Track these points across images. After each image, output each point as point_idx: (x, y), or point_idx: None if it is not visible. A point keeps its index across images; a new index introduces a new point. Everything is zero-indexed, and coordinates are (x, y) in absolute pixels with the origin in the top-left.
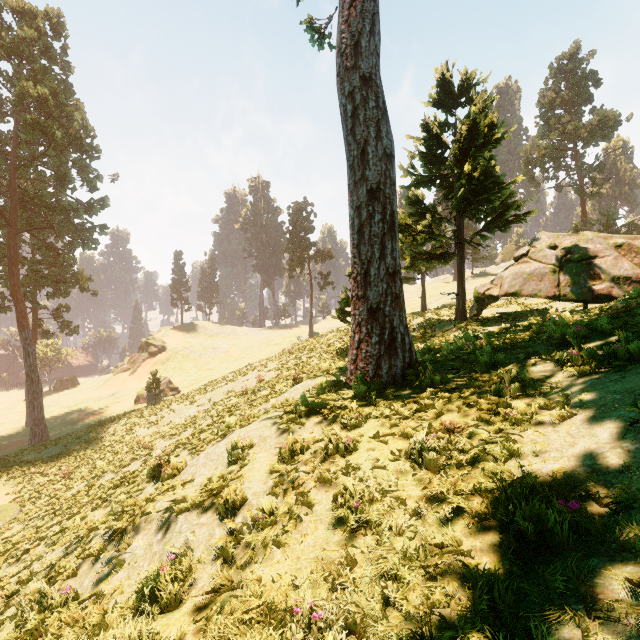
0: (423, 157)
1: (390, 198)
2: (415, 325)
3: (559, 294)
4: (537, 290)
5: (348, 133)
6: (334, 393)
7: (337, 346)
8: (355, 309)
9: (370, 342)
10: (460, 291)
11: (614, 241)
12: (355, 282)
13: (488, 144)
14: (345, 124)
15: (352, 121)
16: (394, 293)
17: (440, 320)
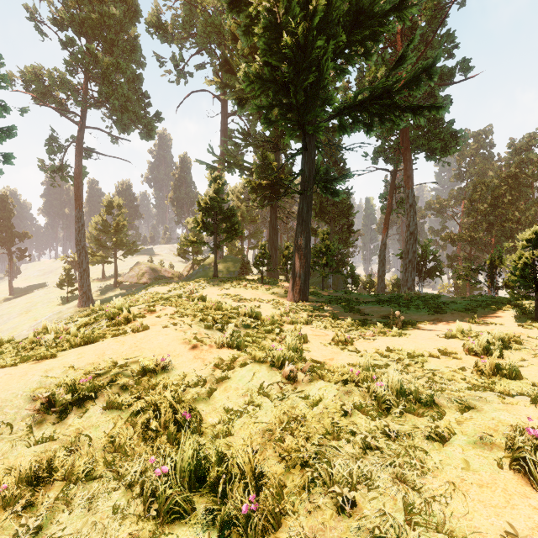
0: (101, 223)
1: (88, 271)
2: (97, 288)
3: (137, 282)
4: (132, 281)
5: (78, 257)
6: (75, 309)
7: (55, 300)
8: (80, 292)
9: (84, 299)
10: (116, 276)
11: (152, 268)
12: (80, 287)
13: (123, 231)
14: (78, 255)
15: (80, 255)
16: (89, 289)
17: (109, 286)
